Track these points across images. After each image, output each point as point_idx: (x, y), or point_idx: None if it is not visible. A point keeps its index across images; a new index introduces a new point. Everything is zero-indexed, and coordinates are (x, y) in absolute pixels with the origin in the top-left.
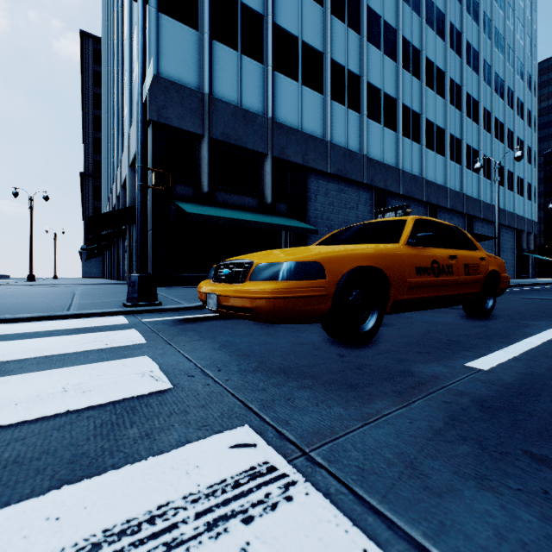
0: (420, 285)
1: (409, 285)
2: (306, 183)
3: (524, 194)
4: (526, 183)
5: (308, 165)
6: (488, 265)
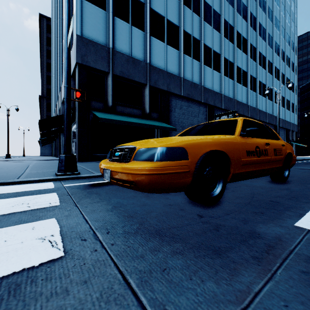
0: (249, 163)
1: (242, 163)
2: (169, 101)
3: (290, 109)
4: (291, 103)
5: (170, 91)
6: (286, 149)
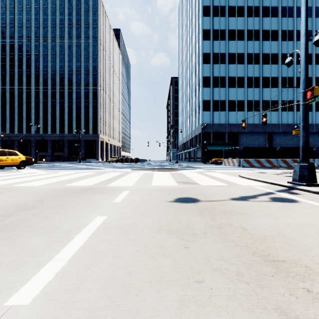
0: None
1: None
2: (238, 136)
3: None
4: None
5: (238, 131)
6: None
